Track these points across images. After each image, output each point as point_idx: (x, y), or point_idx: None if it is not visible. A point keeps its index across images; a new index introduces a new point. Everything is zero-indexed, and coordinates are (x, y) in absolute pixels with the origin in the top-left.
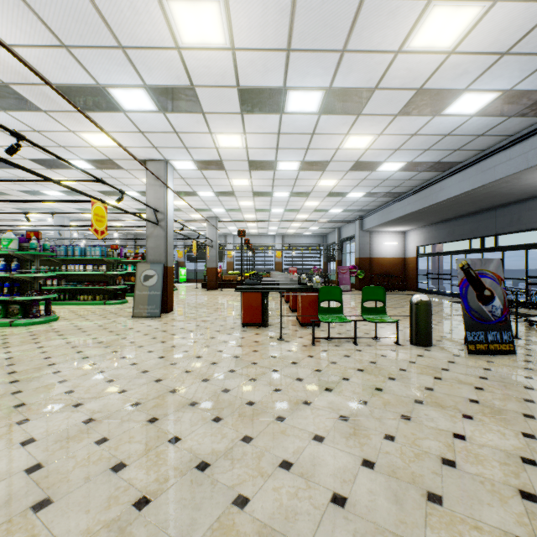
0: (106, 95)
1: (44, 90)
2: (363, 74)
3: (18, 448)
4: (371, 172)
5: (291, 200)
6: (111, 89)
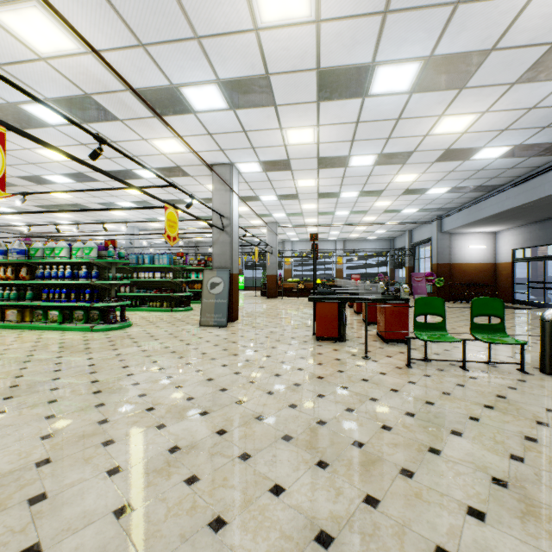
0: (179, 96)
1: (122, 97)
2: (479, 31)
3: (105, 478)
4: (463, 161)
5: (359, 201)
6: (183, 88)
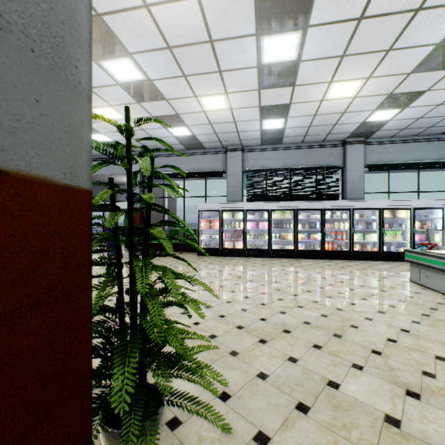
0: None
1: None
2: None
3: None
4: None
5: None
6: None
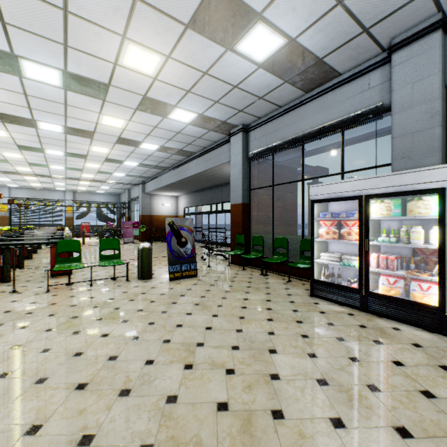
0: None
1: None
2: (93, 70)
3: None
4: (136, 148)
5: (69, 160)
6: None
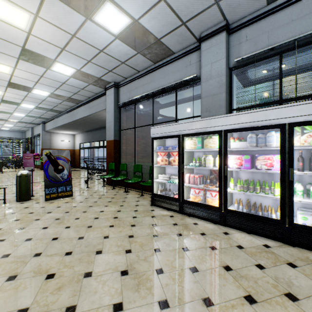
0: None
1: None
2: None
3: None
4: (28, 92)
5: None
6: None
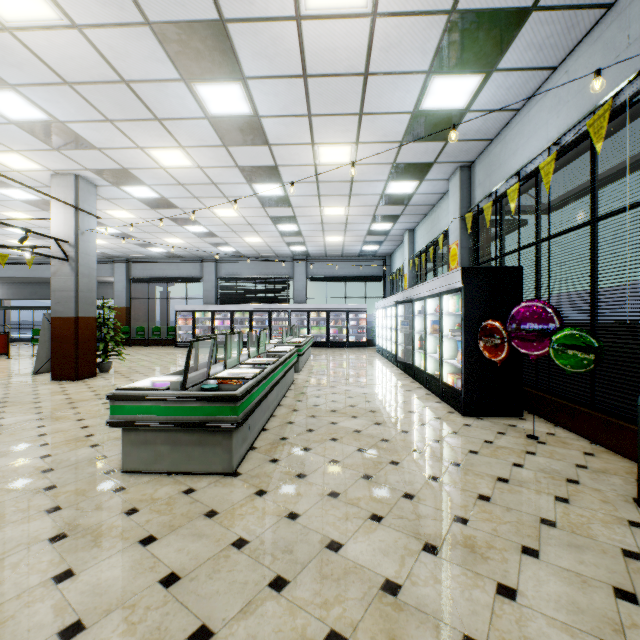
0: None
1: None
2: None
3: None
4: (2, 249)
5: None
6: None
